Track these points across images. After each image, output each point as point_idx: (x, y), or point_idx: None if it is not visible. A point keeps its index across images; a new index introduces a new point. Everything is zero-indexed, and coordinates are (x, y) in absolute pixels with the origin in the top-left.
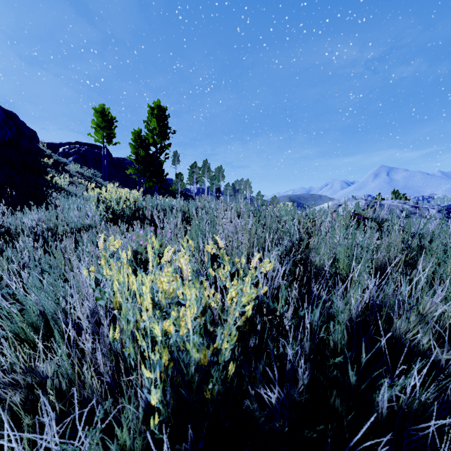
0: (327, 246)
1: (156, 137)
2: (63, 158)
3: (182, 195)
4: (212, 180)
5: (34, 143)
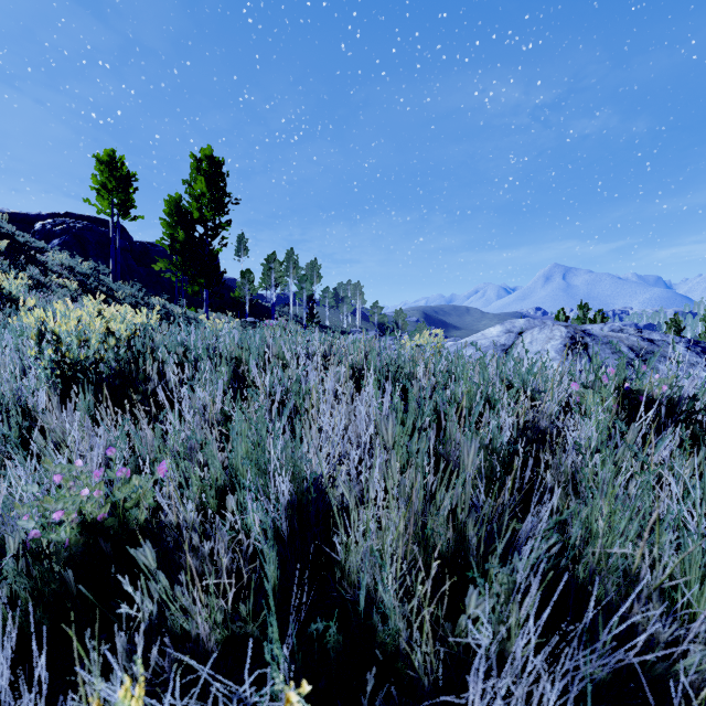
0: None
1: (206, 209)
2: (41, 240)
3: (253, 306)
4: (301, 282)
5: None
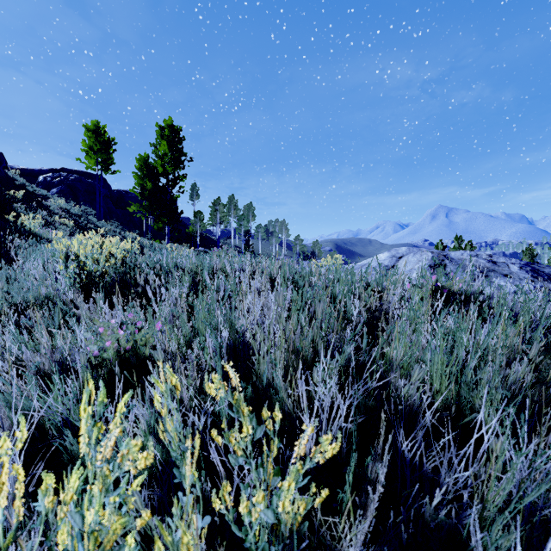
0: (424, 370)
1: (167, 166)
2: (43, 189)
3: (203, 239)
4: (240, 220)
5: (1, 169)
